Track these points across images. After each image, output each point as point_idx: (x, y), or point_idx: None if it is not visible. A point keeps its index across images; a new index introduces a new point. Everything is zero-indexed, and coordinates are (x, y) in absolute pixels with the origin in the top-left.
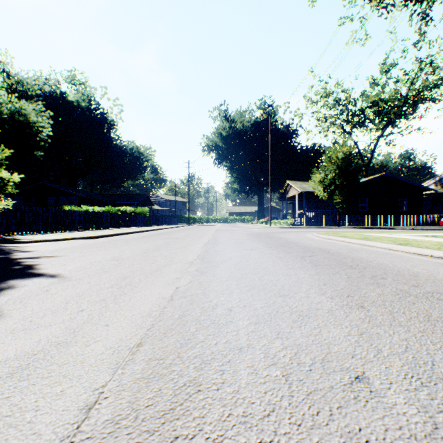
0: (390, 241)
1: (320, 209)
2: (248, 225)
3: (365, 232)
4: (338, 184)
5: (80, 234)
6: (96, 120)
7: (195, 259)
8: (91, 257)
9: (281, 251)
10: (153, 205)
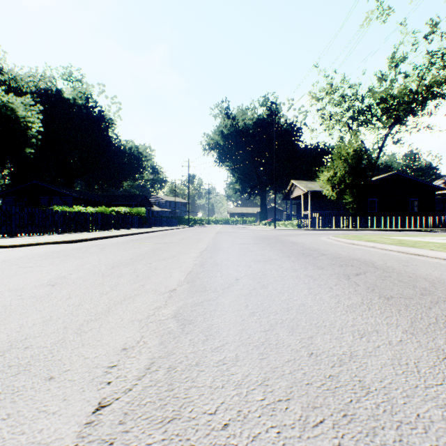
0: (441, 248)
1: (326, 210)
2: (251, 227)
3: (388, 235)
4: (349, 183)
5: (55, 238)
6: (93, 118)
7: (181, 281)
8: (20, 277)
9: (307, 264)
10: (152, 206)
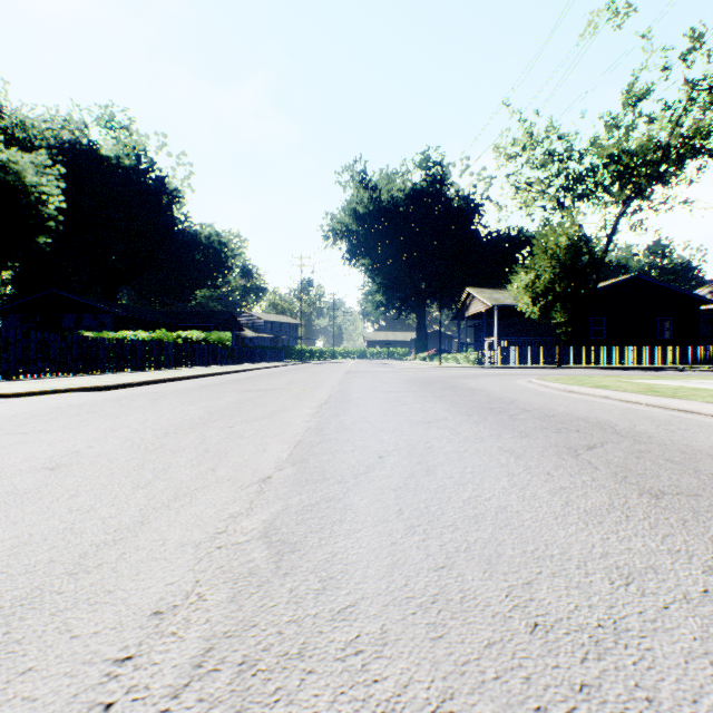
0: None
1: (523, 336)
2: (402, 364)
3: (627, 378)
4: (560, 291)
5: (79, 382)
6: (148, 187)
7: (282, 461)
8: None
9: (500, 429)
10: (242, 330)
